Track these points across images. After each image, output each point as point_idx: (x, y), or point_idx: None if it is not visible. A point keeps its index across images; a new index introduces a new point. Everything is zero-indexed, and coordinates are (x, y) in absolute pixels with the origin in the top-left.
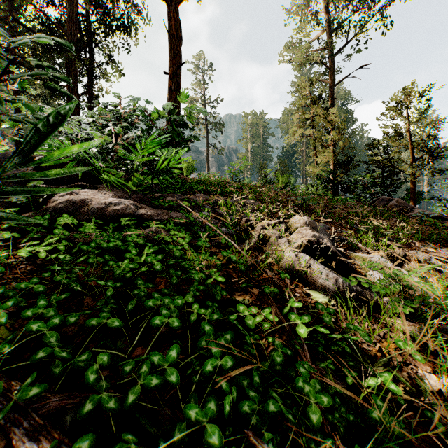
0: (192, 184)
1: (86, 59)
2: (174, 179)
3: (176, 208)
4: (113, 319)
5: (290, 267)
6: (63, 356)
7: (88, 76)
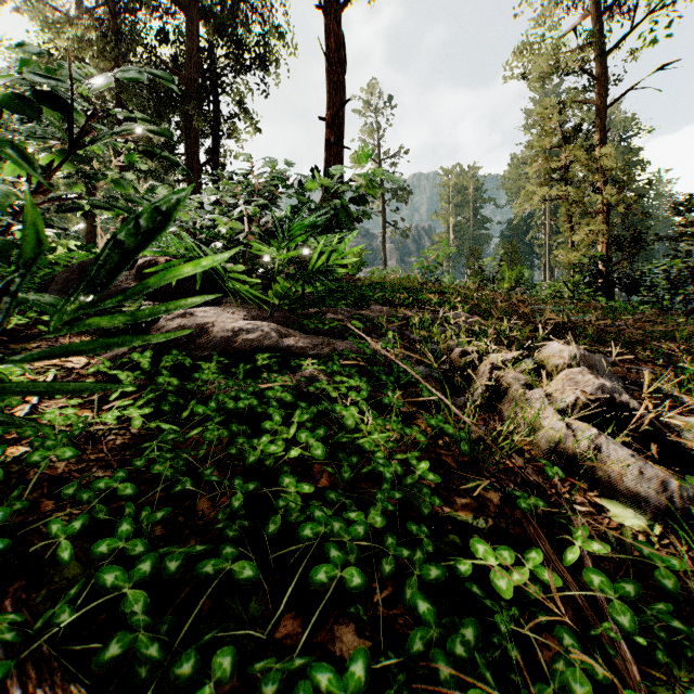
0: (364, 289)
1: (210, 113)
2: (336, 282)
3: (341, 331)
4: (242, 562)
5: (557, 447)
6: (151, 656)
7: (213, 137)
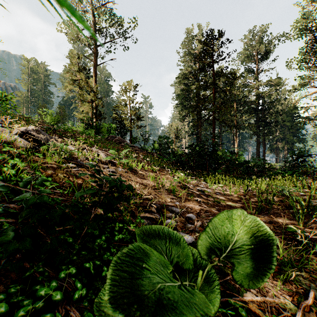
0: None
1: None
2: None
3: None
4: None
5: (5, 140)
6: None
7: None
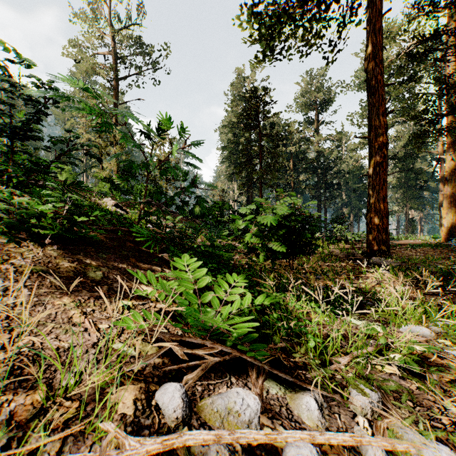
0: None
1: None
2: None
3: None
4: None
5: (110, 210)
6: None
7: None
